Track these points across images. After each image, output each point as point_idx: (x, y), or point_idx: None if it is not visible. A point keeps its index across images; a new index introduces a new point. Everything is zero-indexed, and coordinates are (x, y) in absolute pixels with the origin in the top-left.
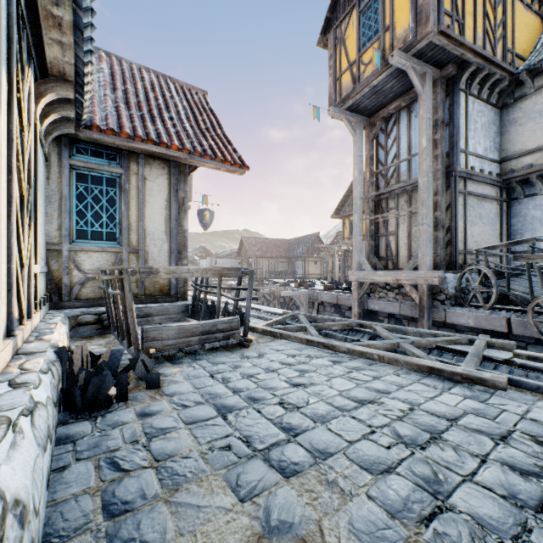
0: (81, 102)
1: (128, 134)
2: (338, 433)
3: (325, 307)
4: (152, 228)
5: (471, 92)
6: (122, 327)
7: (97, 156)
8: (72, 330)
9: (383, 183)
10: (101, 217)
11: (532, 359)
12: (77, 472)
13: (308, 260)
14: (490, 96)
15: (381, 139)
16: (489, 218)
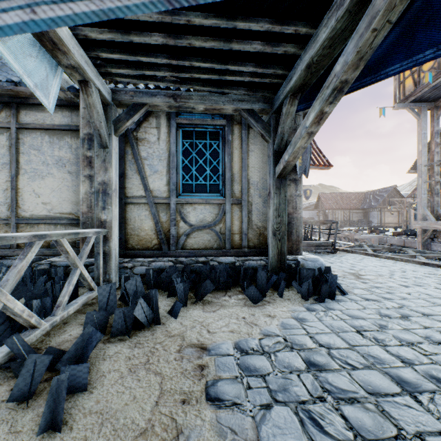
0: None
1: None
2: (368, 268)
3: None
4: None
5: None
6: None
7: None
8: None
9: None
10: None
11: None
12: None
13: (384, 211)
14: None
15: None
16: None
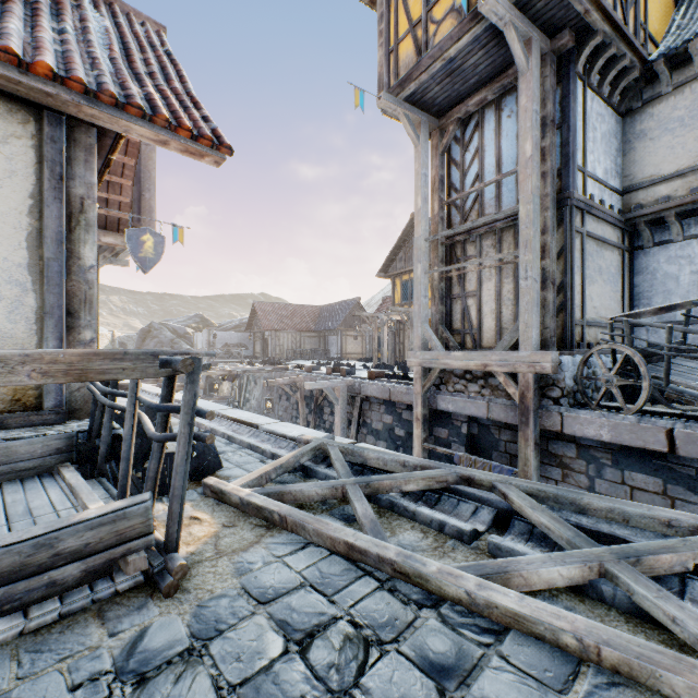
0: None
1: None
2: None
3: (371, 404)
4: None
5: (591, 81)
6: None
7: None
8: None
9: (459, 219)
10: None
11: None
12: None
13: (346, 335)
14: (613, 93)
15: (455, 153)
16: (610, 274)
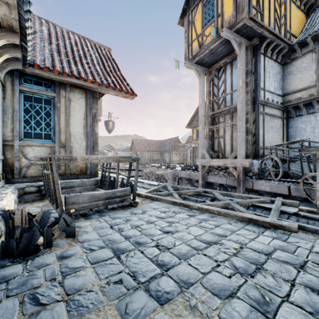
0: (25, 47)
1: (59, 71)
2: (195, 267)
3: (182, 180)
4: (75, 132)
5: (267, 55)
6: (53, 195)
7: (38, 85)
8: (20, 197)
9: (216, 107)
10: (41, 124)
11: (310, 212)
12: (5, 307)
13: (172, 153)
14: (277, 57)
15: (215, 81)
16: (277, 128)
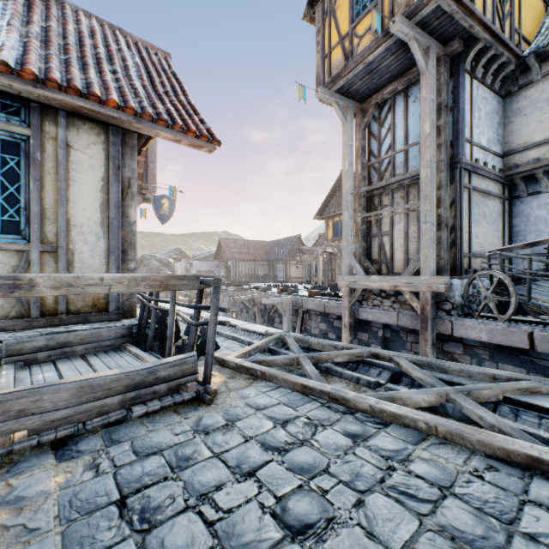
0: None
1: (34, 74)
2: None
3: (310, 315)
4: (80, 217)
5: (476, 75)
6: None
7: None
8: None
9: (376, 177)
10: None
11: None
12: None
13: (289, 263)
14: (494, 81)
15: (373, 128)
16: (493, 217)
